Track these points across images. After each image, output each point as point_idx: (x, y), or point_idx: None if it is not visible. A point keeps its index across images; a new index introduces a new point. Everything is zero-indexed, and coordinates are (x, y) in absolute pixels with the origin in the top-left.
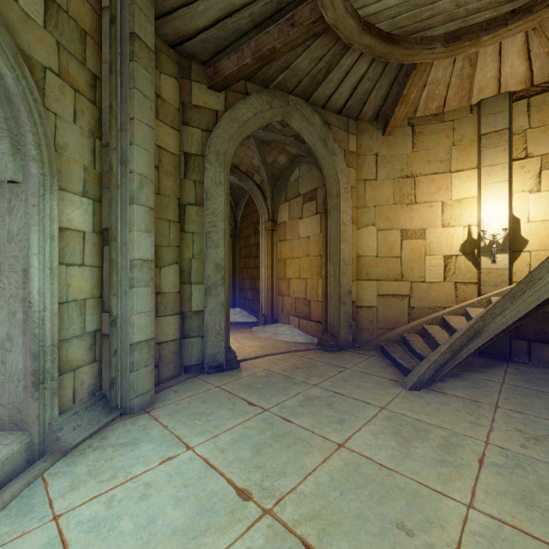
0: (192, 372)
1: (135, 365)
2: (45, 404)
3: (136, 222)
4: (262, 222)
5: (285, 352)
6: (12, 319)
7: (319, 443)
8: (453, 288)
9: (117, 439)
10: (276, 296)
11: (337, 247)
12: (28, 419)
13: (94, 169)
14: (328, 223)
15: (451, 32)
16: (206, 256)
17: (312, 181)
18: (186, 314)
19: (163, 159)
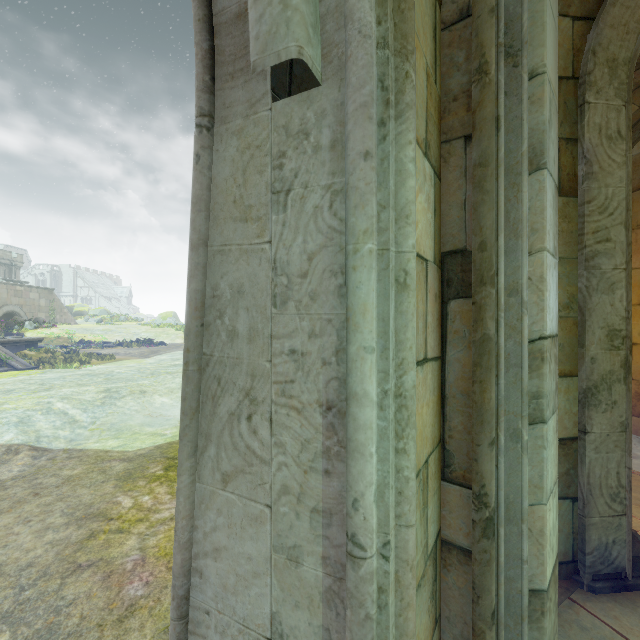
0: None
1: None
2: None
3: (545, 225)
4: None
5: None
6: (286, 572)
7: None
8: None
9: None
10: None
11: None
12: None
13: (434, 84)
14: None
15: None
16: (586, 311)
17: None
18: None
19: None
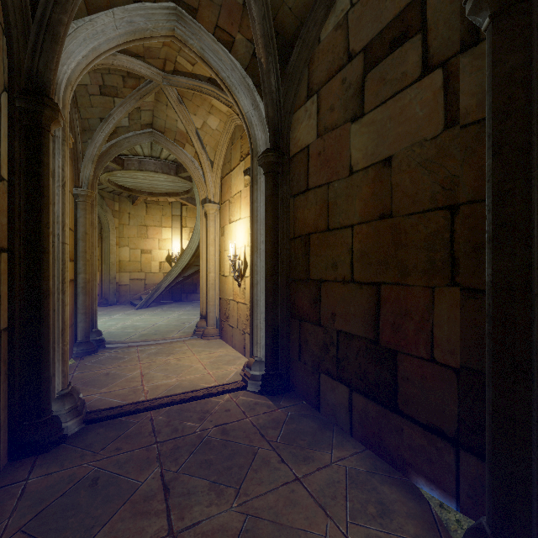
0: None
1: None
2: None
3: None
4: None
5: None
6: None
7: (103, 318)
8: (163, 275)
9: None
10: None
11: (108, 256)
12: None
13: None
14: (103, 244)
15: (150, 192)
16: None
17: None
18: None
19: None
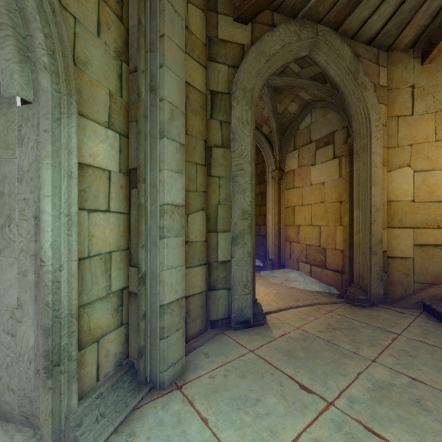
0: (218, 327)
1: (166, 331)
2: (61, 392)
3: (167, 160)
4: (269, 172)
5: (309, 304)
6: (22, 281)
7: None
8: None
9: (147, 440)
10: (283, 242)
11: (367, 191)
12: (39, 416)
13: (121, 97)
14: (355, 165)
15: None
16: (232, 201)
17: (328, 125)
18: (212, 264)
19: (190, 97)
